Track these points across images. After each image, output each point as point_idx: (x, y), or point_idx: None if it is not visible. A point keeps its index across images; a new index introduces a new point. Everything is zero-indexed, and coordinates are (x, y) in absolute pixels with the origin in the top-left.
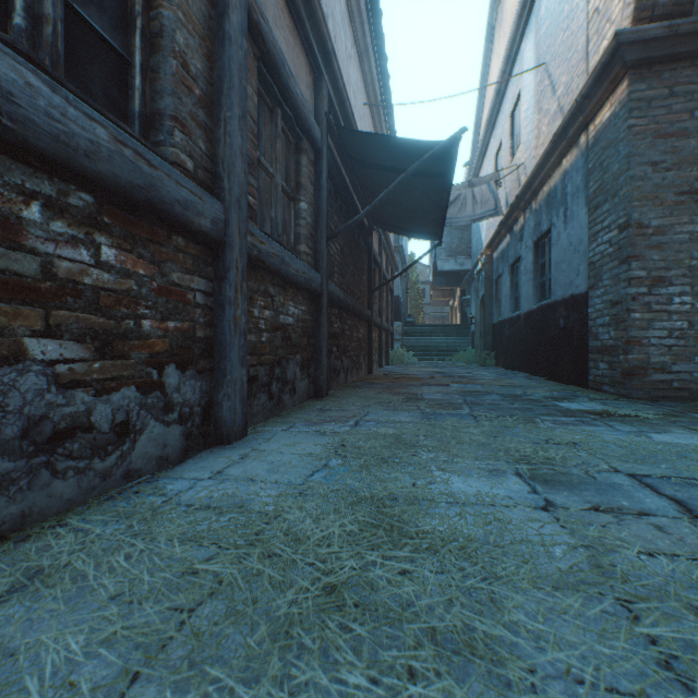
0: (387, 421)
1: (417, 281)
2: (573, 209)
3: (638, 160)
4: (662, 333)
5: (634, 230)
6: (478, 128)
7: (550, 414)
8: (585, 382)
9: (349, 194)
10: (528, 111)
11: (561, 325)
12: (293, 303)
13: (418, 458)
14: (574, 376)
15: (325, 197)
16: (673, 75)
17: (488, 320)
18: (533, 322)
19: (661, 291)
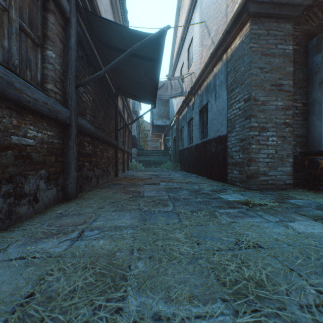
0: (110, 228)
1: (144, 130)
2: (219, 93)
3: (254, 65)
4: (264, 155)
5: (252, 102)
6: (172, 57)
7: (221, 207)
8: (226, 180)
9: (99, 67)
10: (196, 46)
11: (213, 151)
12: (35, 128)
13: (121, 322)
14: (220, 177)
15: (74, 56)
16: (269, 25)
17: (177, 148)
18: (199, 149)
19: (264, 134)
